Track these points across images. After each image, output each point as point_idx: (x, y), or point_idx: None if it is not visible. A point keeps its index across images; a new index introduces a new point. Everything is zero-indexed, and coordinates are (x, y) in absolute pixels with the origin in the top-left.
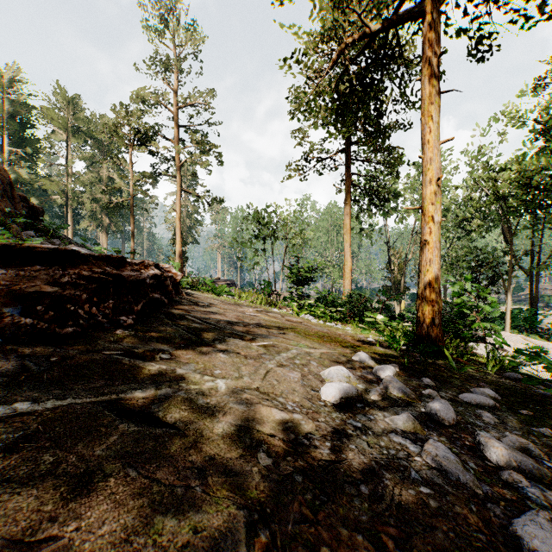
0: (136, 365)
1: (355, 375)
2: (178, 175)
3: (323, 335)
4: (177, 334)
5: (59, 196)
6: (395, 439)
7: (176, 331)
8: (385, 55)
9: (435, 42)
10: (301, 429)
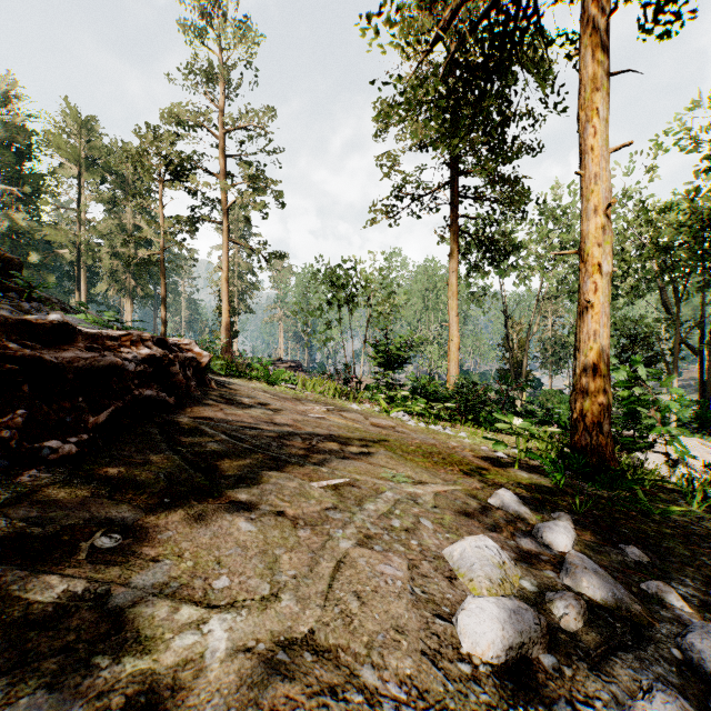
0: (1, 589)
1: (508, 550)
2: (224, 221)
3: (429, 452)
4: (164, 471)
5: (69, 250)
6: None
7: (166, 464)
8: (518, 29)
9: None
10: None
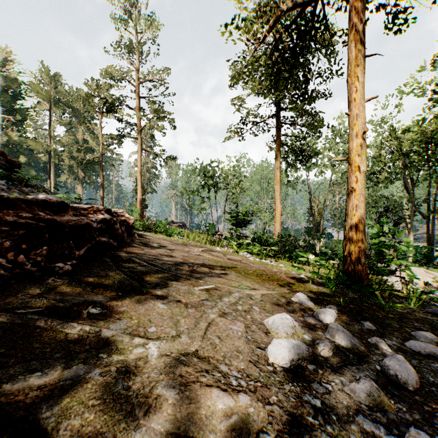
0: (52, 327)
1: (299, 321)
2: (139, 137)
3: (261, 274)
4: (117, 280)
5: (44, 154)
6: (366, 426)
7: (117, 276)
8: (314, 28)
9: (361, 10)
10: (250, 425)
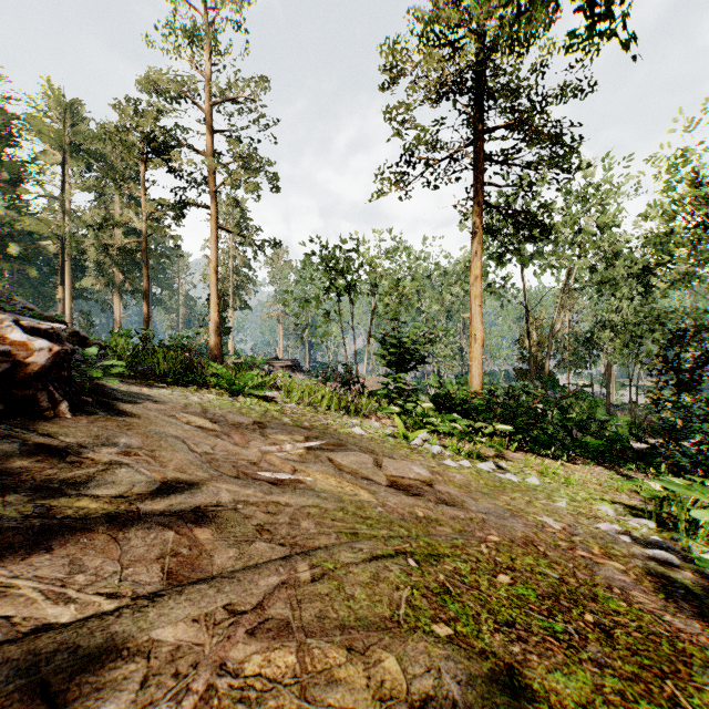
0: None
1: None
2: (212, 205)
3: (551, 596)
4: None
5: (52, 241)
6: None
7: None
8: None
9: None
10: None
